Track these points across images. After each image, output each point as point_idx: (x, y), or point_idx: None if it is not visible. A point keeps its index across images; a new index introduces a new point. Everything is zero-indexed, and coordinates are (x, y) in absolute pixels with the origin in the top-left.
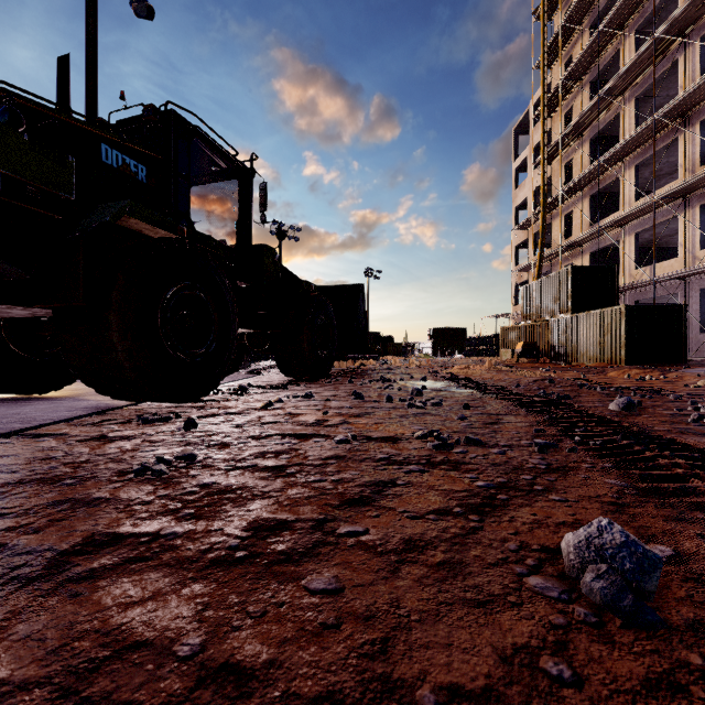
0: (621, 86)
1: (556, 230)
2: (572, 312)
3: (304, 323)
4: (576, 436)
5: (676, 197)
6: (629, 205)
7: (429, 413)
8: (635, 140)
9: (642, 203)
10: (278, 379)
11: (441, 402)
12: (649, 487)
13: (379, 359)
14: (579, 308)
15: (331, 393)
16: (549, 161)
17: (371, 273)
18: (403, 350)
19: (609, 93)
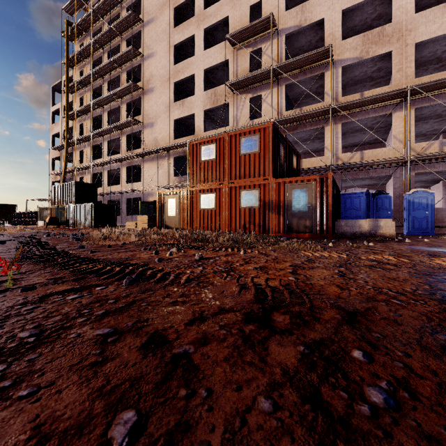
0: (102, 103)
1: (76, 157)
2: (76, 203)
3: None
4: (18, 239)
5: (119, 161)
6: (106, 157)
7: None
8: (106, 131)
9: (107, 159)
10: None
11: None
12: (20, 241)
13: None
14: (80, 202)
15: None
16: (71, 118)
17: None
18: None
19: (97, 103)
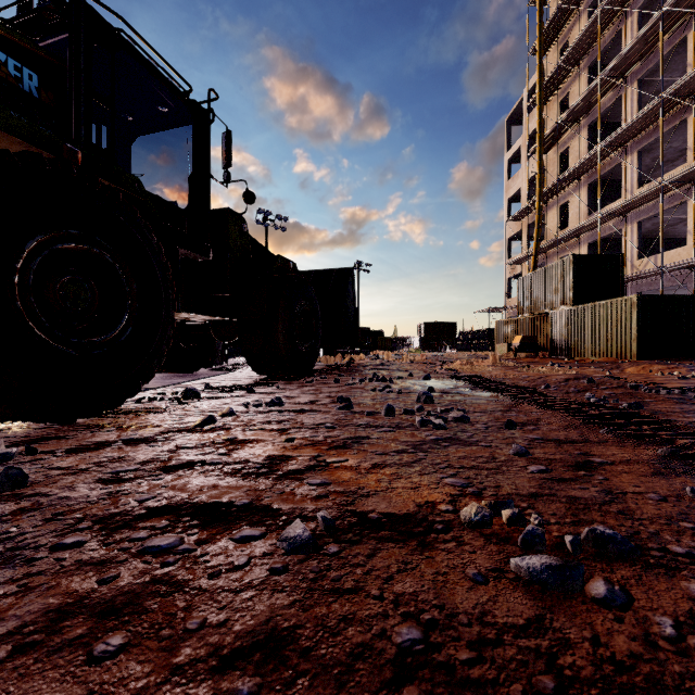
0: (624, 67)
1: (552, 221)
2: (574, 303)
3: (279, 308)
4: None
5: (686, 181)
6: (631, 192)
7: (457, 439)
8: (639, 122)
9: (649, 188)
10: (250, 377)
11: (467, 416)
12: None
13: (369, 354)
14: (582, 300)
15: (308, 399)
16: (544, 149)
17: (361, 266)
18: (394, 345)
19: (611, 74)
